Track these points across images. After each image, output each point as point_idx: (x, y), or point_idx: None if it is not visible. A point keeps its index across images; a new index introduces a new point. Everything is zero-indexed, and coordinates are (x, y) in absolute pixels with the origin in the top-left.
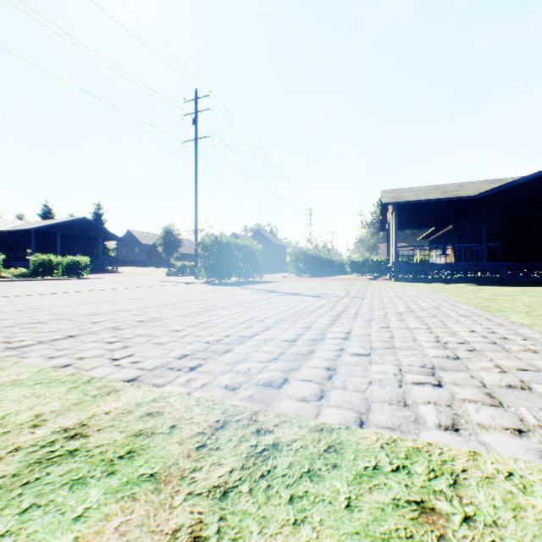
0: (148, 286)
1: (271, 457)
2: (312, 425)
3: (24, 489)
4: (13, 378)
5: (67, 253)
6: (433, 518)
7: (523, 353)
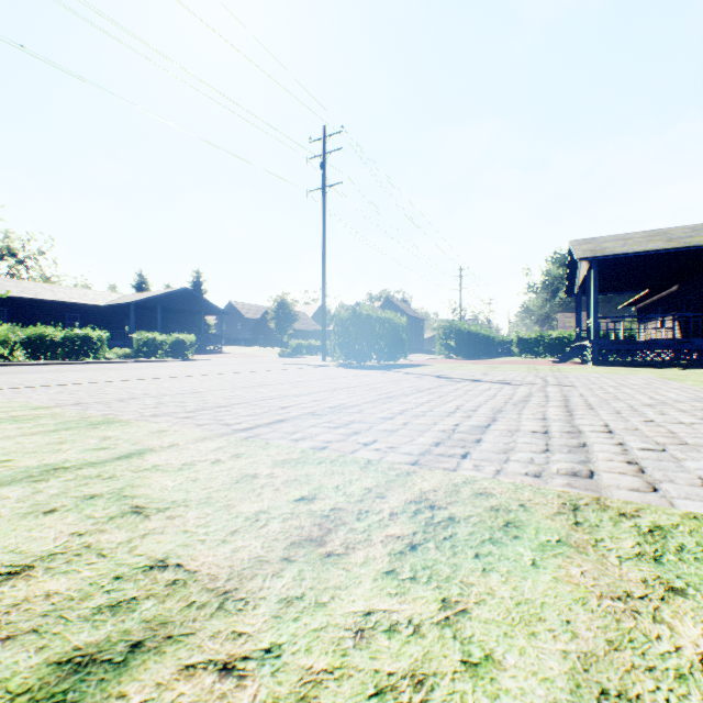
0: (278, 369)
1: (667, 536)
2: (678, 513)
3: (451, 542)
4: (290, 457)
5: (166, 330)
6: None
7: None
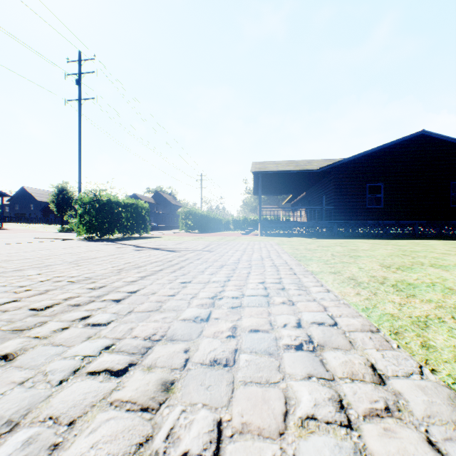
0: (9, 243)
1: None
2: None
3: None
4: None
5: None
6: None
7: (280, 306)
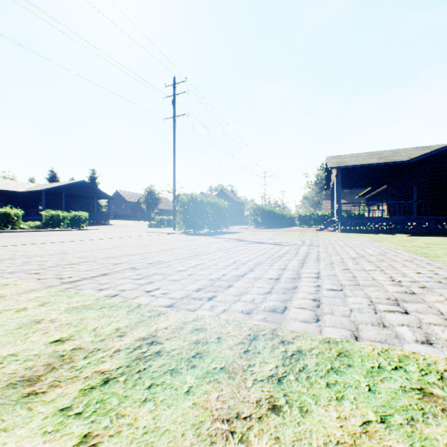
0: (139, 236)
1: (300, 359)
2: (320, 339)
3: (141, 375)
4: (83, 304)
5: (69, 209)
6: (433, 399)
7: None
